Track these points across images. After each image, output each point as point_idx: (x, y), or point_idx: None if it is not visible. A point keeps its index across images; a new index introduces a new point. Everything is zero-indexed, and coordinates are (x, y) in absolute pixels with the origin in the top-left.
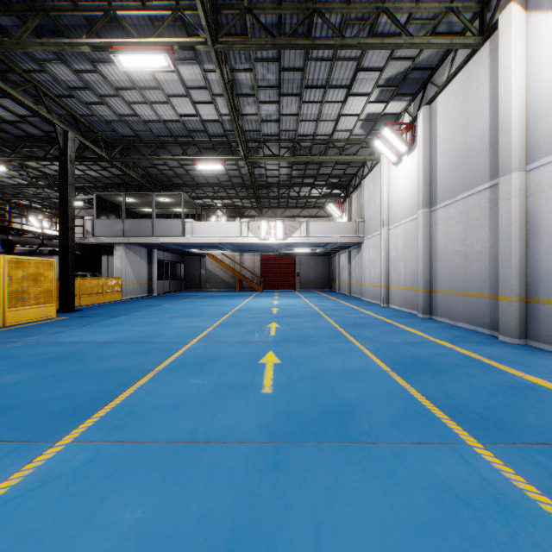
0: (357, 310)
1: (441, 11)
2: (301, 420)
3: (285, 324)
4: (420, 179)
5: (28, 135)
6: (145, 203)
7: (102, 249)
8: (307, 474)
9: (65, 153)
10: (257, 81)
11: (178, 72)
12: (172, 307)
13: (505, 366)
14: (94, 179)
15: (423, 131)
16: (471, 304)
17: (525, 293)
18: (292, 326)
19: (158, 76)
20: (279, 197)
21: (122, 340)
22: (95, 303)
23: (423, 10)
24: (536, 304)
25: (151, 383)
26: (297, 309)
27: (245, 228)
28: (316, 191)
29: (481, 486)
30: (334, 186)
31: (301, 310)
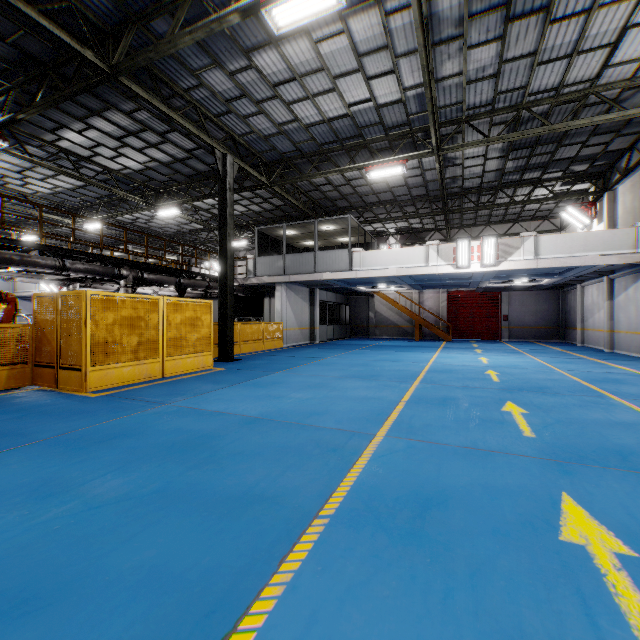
0: None
1: None
2: None
3: (536, 409)
4: None
5: (196, 173)
6: (306, 234)
7: (264, 291)
8: None
9: (224, 181)
10: (469, 6)
11: (348, 33)
12: (339, 361)
13: None
14: (257, 215)
15: None
16: None
17: None
18: (556, 415)
19: (322, 49)
20: (480, 208)
21: (275, 416)
22: (255, 350)
23: None
24: None
25: (314, 571)
26: (532, 374)
27: (433, 253)
28: (540, 192)
29: None
30: (577, 178)
31: (543, 378)
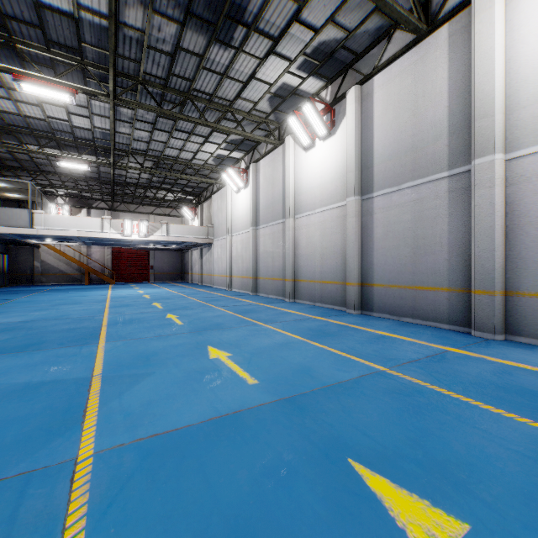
0: (211, 293)
1: (260, 121)
2: (203, 327)
3: (164, 303)
4: (251, 208)
5: None
6: None
7: None
8: (212, 334)
9: None
10: (136, 116)
11: None
12: (34, 299)
13: (282, 308)
14: None
15: (252, 178)
16: (275, 284)
17: (295, 277)
18: (171, 303)
19: None
20: (137, 197)
21: (39, 319)
22: None
23: (252, 118)
24: (298, 282)
25: (111, 329)
26: (165, 295)
27: (107, 224)
28: (171, 195)
29: (261, 329)
30: (188, 194)
31: (169, 295)
